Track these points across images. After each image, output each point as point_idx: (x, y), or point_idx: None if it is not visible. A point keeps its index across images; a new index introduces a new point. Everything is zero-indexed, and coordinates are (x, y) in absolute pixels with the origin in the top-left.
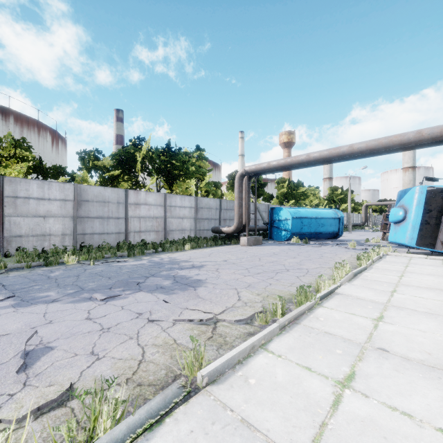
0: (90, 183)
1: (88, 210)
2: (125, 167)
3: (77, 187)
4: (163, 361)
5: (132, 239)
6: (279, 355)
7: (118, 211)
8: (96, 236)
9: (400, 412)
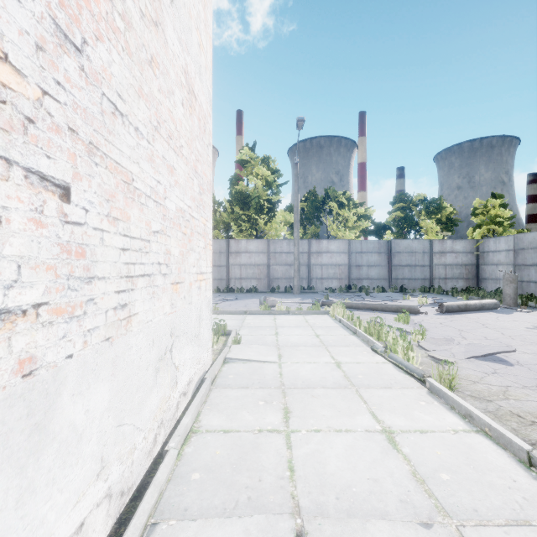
0: None
1: None
2: None
3: None
4: (471, 387)
5: None
6: (456, 431)
7: None
8: None
9: (342, 430)
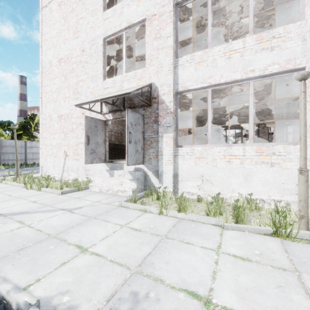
0: (5, 135)
1: (6, 150)
2: (25, 130)
3: (1, 141)
4: None
5: (29, 162)
6: None
7: (21, 150)
8: (10, 161)
9: None
